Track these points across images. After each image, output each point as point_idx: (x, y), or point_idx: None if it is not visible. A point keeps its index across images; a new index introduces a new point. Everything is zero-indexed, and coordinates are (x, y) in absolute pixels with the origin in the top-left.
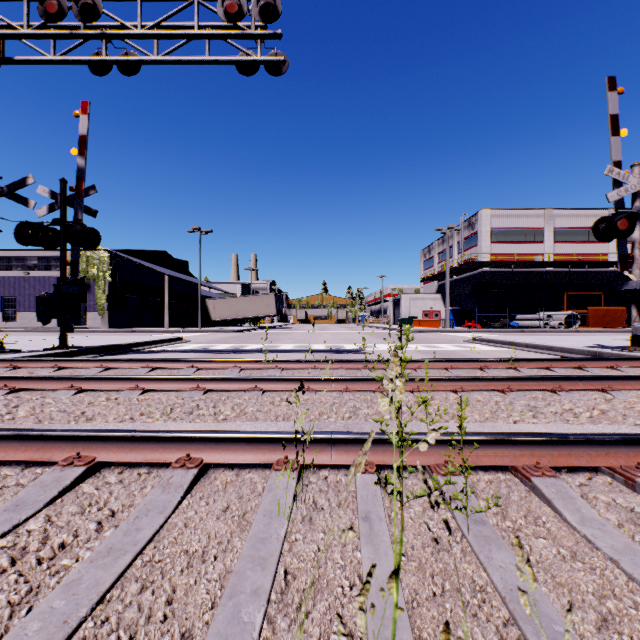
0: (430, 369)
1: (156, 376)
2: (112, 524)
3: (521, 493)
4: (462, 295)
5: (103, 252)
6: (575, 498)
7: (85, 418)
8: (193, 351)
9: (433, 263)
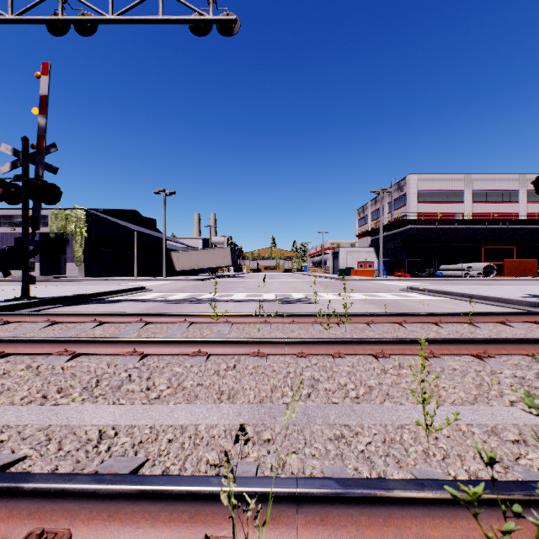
0: (383, 323)
1: (88, 338)
2: None
3: None
4: (392, 248)
5: (80, 211)
6: None
7: None
8: (152, 300)
9: (367, 221)
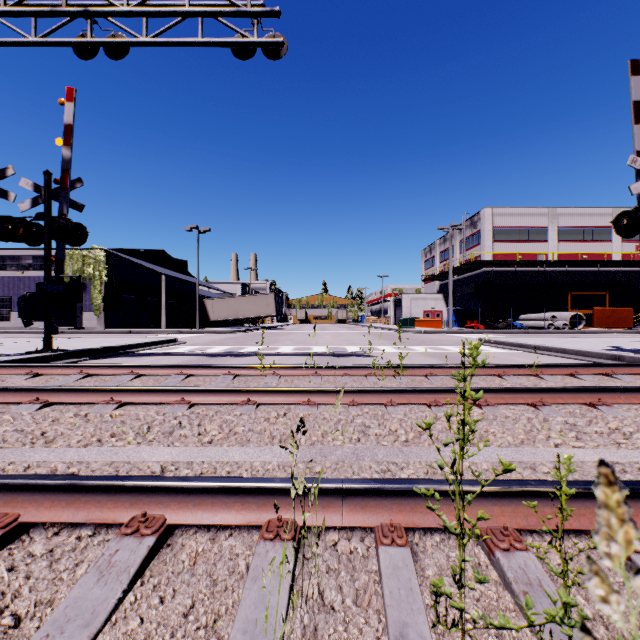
0: (442, 376)
1: (134, 387)
2: None
3: (618, 578)
4: (464, 295)
5: (99, 251)
6: None
7: (43, 441)
8: (187, 354)
9: (434, 263)
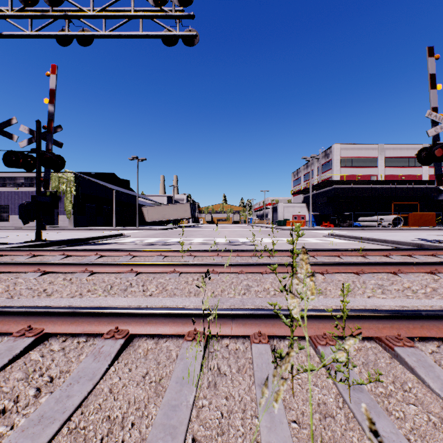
0: None
1: (101, 262)
2: (48, 390)
3: (386, 360)
4: (320, 204)
5: (70, 174)
6: (434, 366)
7: (45, 294)
8: (131, 243)
9: (300, 182)
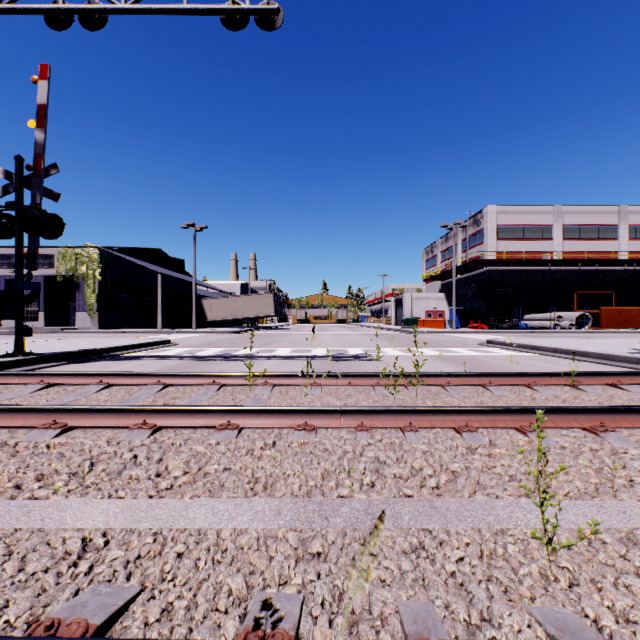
0: (462, 386)
1: (85, 406)
2: None
3: None
4: (467, 295)
5: (93, 249)
6: None
7: None
8: (176, 357)
9: (436, 262)
